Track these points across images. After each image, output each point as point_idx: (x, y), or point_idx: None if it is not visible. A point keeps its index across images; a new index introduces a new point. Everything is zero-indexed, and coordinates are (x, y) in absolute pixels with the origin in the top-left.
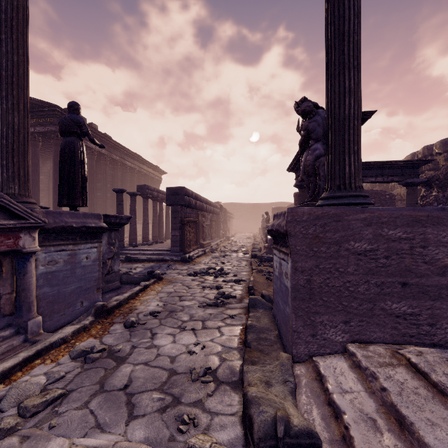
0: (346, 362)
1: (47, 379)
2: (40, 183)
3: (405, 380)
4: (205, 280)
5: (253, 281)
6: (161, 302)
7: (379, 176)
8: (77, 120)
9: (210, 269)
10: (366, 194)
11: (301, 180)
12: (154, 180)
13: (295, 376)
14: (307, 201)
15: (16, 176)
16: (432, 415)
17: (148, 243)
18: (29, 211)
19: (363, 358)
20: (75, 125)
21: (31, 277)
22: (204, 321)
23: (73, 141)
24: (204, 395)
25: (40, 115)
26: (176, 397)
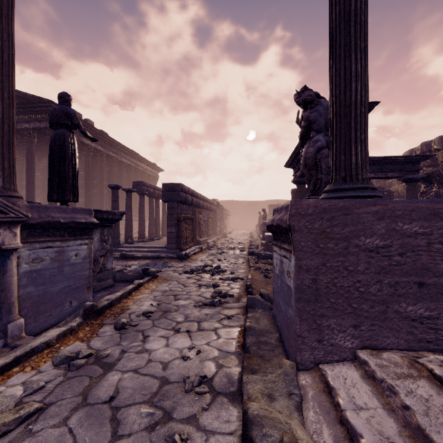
0: (357, 372)
1: (25, 389)
2: (36, 180)
3: (430, 396)
4: (201, 278)
5: (251, 279)
6: (155, 302)
7: (378, 172)
8: (67, 112)
9: (206, 266)
10: (374, 187)
11: (299, 175)
12: (151, 178)
13: (300, 387)
14: (308, 195)
15: (0, 168)
16: None
17: (144, 240)
18: (8, 205)
19: (377, 367)
20: (65, 117)
21: (12, 276)
22: (200, 322)
23: (63, 133)
24: (199, 409)
25: (35, 110)
26: (167, 412)
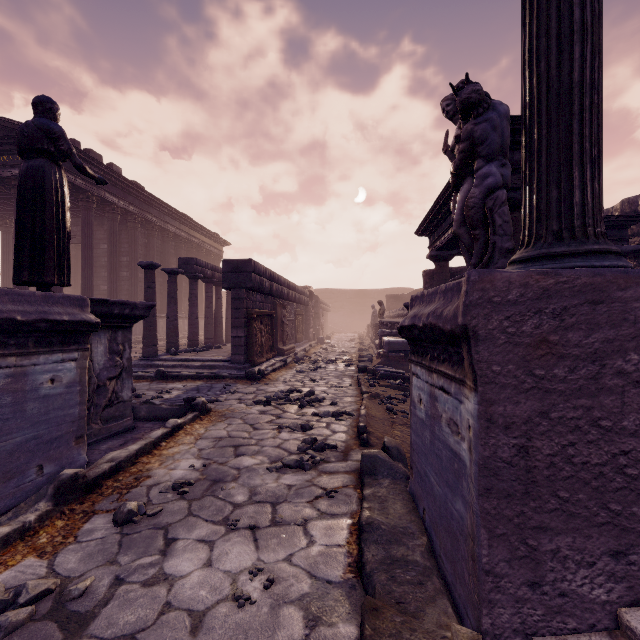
0: None
1: None
2: None
3: None
4: (283, 412)
5: (366, 416)
6: (199, 460)
7: None
8: (48, 128)
9: (292, 391)
10: (619, 250)
11: (440, 247)
12: (211, 255)
13: None
14: None
15: None
16: None
17: (195, 349)
18: None
19: None
20: (44, 137)
21: None
22: (277, 505)
23: (41, 167)
24: None
25: None
26: None
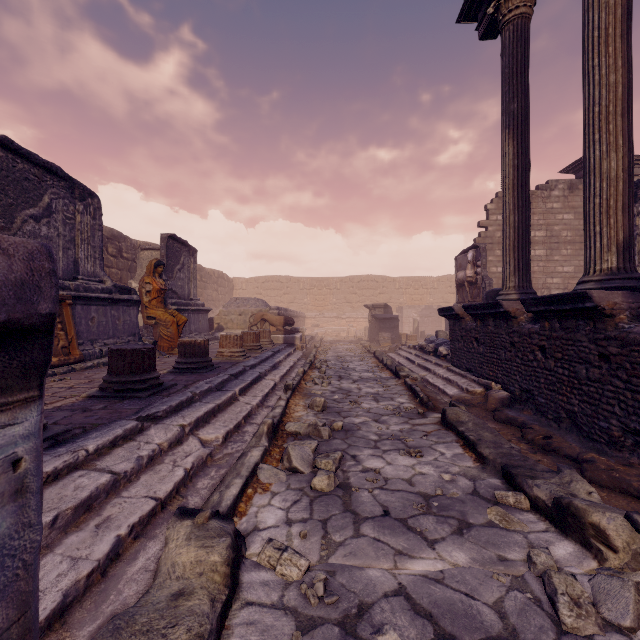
0: None
1: None
2: None
3: None
4: None
5: None
6: None
7: None
8: None
9: None
10: None
11: None
12: None
13: None
14: None
15: None
16: (65, 491)
17: None
18: None
19: None
20: None
21: None
22: None
23: None
24: None
25: None
26: (353, 637)
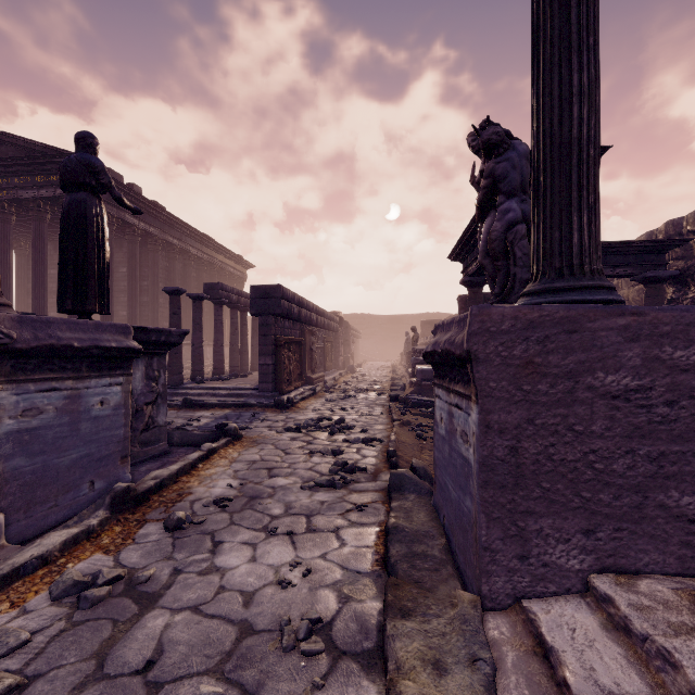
0: (594, 616)
1: None
2: (50, 282)
3: None
4: (314, 439)
5: (396, 442)
6: (236, 480)
7: None
8: (90, 163)
9: (322, 419)
10: (612, 285)
11: (472, 272)
12: (234, 278)
13: (491, 644)
14: (492, 302)
15: None
16: None
17: (221, 378)
18: None
19: (632, 610)
20: (86, 172)
21: None
22: (311, 517)
23: (83, 200)
24: (307, 687)
25: (47, 169)
26: (248, 693)
